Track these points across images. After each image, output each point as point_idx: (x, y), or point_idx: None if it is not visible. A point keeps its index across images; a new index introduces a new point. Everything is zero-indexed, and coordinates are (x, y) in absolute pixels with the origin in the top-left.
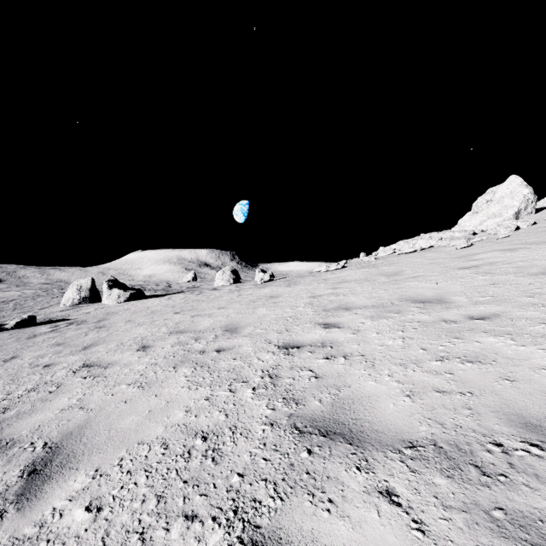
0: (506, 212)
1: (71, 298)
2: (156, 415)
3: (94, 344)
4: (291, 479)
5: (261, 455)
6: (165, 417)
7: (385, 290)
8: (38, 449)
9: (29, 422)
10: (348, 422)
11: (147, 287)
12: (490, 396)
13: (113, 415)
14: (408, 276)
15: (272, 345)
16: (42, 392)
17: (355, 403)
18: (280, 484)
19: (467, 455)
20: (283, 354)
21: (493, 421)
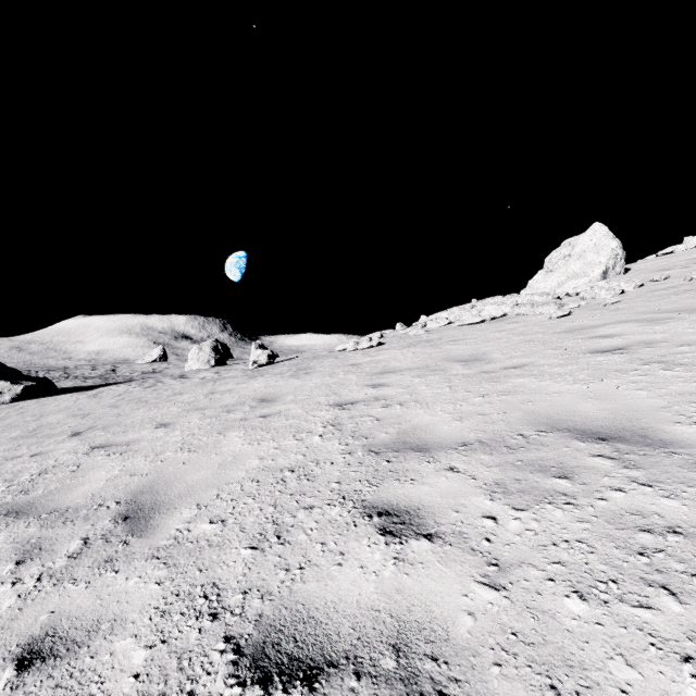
0: (592, 271)
1: None
2: None
3: None
4: None
5: None
6: None
7: (482, 396)
8: None
9: None
10: None
11: (73, 373)
12: None
13: None
14: (504, 365)
15: (218, 641)
16: None
17: None
18: None
19: None
20: None
21: None
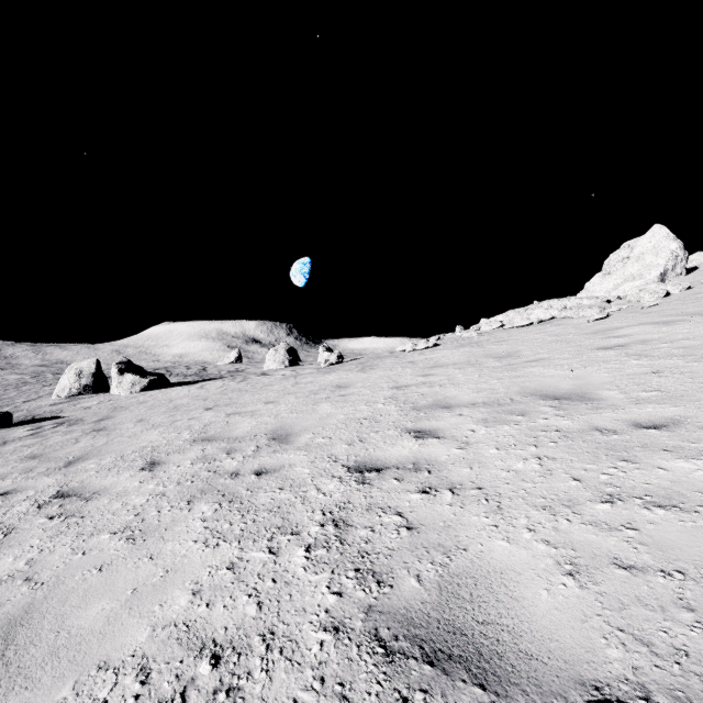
0: (648, 273)
1: (67, 386)
2: (143, 601)
3: (83, 457)
4: None
5: None
6: (157, 605)
7: (498, 379)
8: None
9: None
10: (472, 630)
11: (174, 371)
12: None
13: (74, 596)
14: (527, 359)
15: (339, 466)
16: None
17: (479, 587)
18: None
19: None
20: (356, 482)
21: None
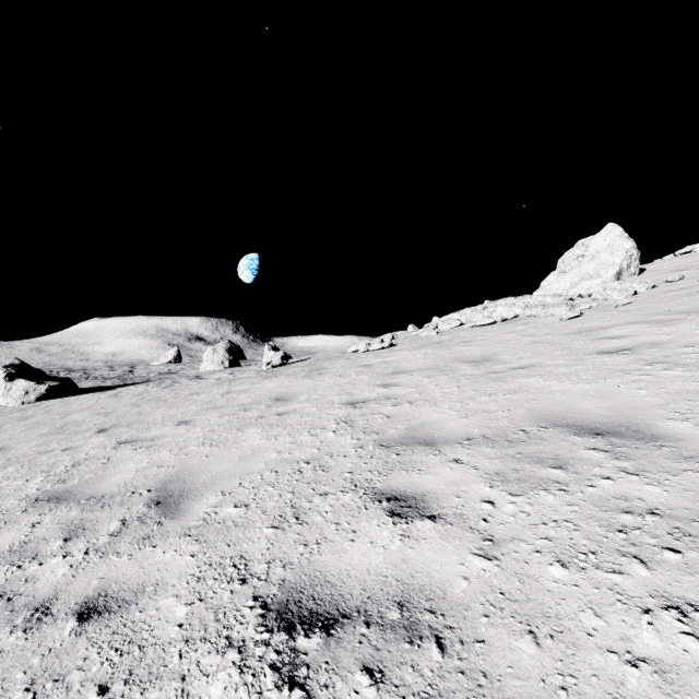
0: (605, 272)
1: None
2: None
3: None
4: None
5: None
6: None
7: (488, 394)
8: None
9: None
10: None
11: (92, 374)
12: None
13: None
14: (512, 365)
15: (248, 599)
16: None
17: None
18: None
19: None
20: (274, 675)
21: None
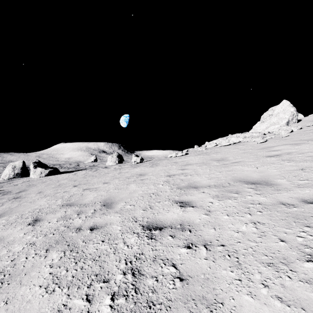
0: (281, 122)
1: (7, 174)
2: None
3: (1, 215)
4: None
5: None
6: None
7: (220, 172)
8: None
9: None
10: None
11: (63, 166)
12: None
13: None
14: (232, 161)
15: (138, 225)
16: None
17: None
18: None
19: None
20: (147, 237)
21: None
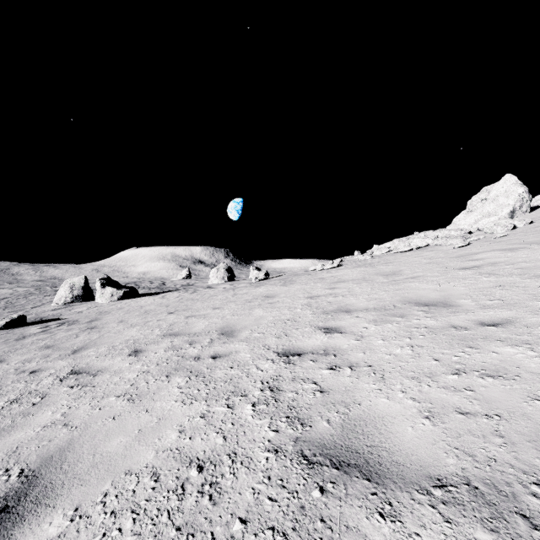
0: (501, 211)
1: (63, 296)
2: (146, 436)
3: (84, 347)
4: (303, 529)
5: (266, 492)
6: (157, 439)
7: (385, 291)
8: (13, 478)
9: (7, 442)
10: (363, 450)
11: (141, 285)
12: (522, 420)
13: (100, 434)
14: (407, 276)
15: (271, 352)
16: (25, 403)
17: (368, 426)
18: (290, 535)
19: (510, 500)
20: (284, 362)
21: (532, 454)
